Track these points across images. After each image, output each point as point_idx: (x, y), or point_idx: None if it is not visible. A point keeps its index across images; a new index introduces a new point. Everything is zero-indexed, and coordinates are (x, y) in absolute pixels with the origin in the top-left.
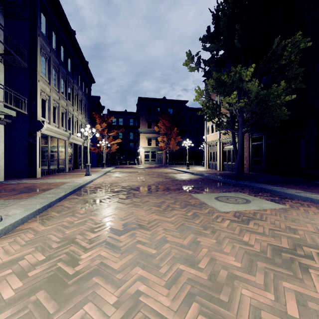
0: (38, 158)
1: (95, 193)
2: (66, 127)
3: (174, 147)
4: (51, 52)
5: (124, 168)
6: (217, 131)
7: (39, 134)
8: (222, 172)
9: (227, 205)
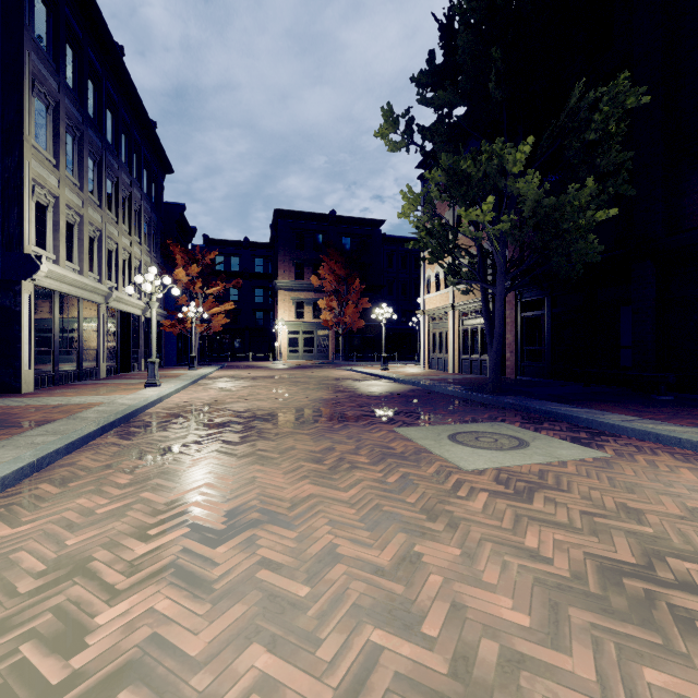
0: (25, 346)
1: (166, 429)
2: (101, 272)
3: (354, 321)
4: (61, 90)
5: (242, 369)
6: (447, 288)
7: (28, 287)
8: (458, 376)
9: (477, 454)
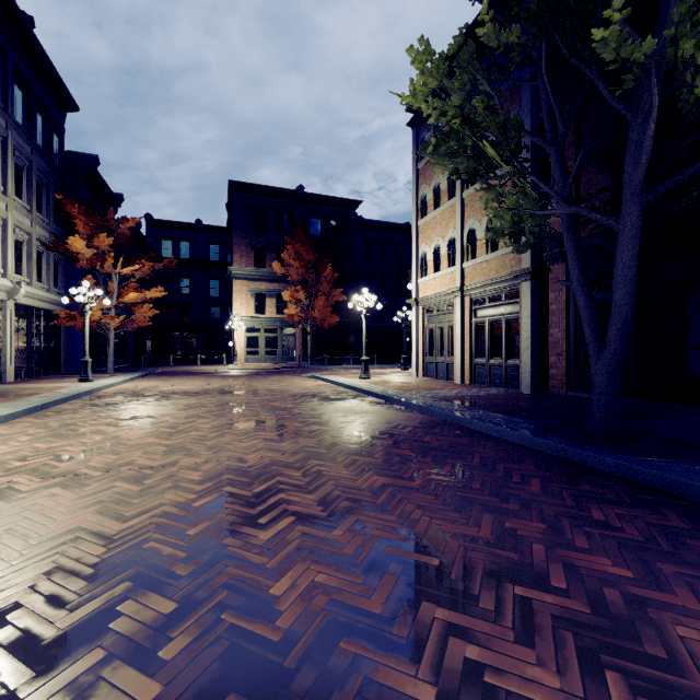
0: None
1: None
2: None
3: (325, 317)
4: None
5: (172, 378)
6: (451, 267)
7: None
8: (478, 390)
9: None
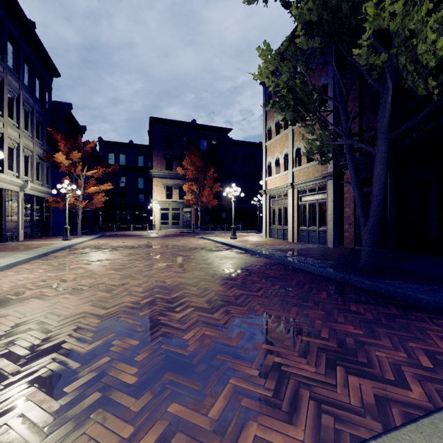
0: None
1: None
2: None
3: (209, 201)
4: None
5: (116, 238)
6: (286, 170)
7: None
8: (301, 245)
9: None
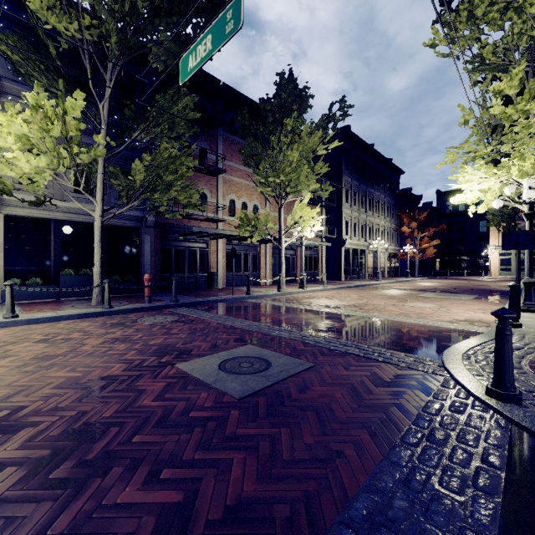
0: (342, 267)
1: (368, 288)
2: (366, 237)
3: None
4: (352, 180)
5: (441, 279)
6: None
7: (343, 249)
8: None
9: (430, 295)
